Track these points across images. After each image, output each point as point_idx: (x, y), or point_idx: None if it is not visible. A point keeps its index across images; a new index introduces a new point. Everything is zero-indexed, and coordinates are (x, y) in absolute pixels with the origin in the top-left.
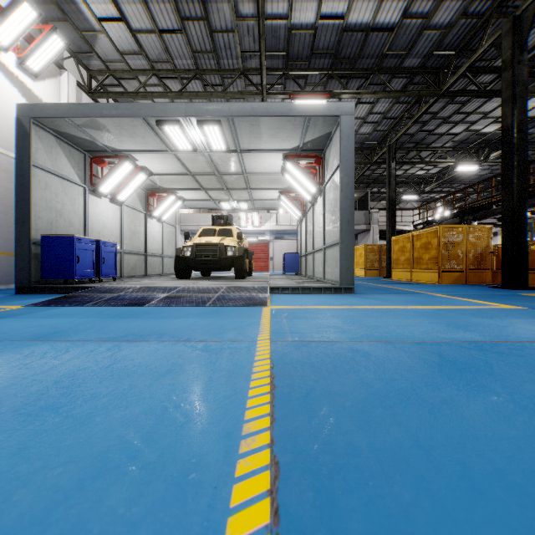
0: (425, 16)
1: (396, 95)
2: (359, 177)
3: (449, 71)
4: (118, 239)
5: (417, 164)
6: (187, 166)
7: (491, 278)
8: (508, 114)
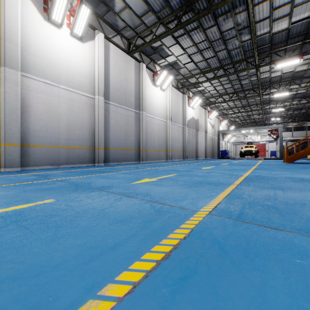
0: None
1: None
2: None
3: None
4: (224, 149)
5: None
6: (242, 133)
7: None
8: None
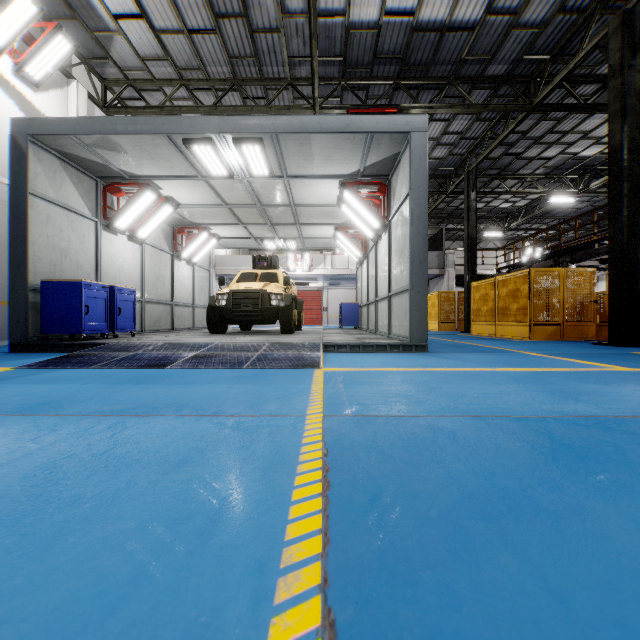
0: (513, 12)
1: (477, 110)
2: (431, 211)
3: (542, 80)
4: (138, 285)
5: (502, 194)
6: (222, 196)
7: (593, 333)
8: (616, 131)
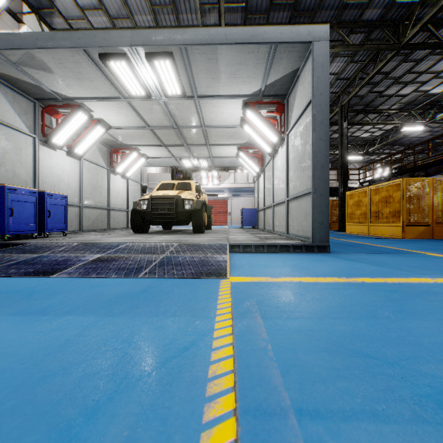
0: None
1: (355, 49)
2: None
3: (410, 22)
4: (76, 193)
5: (365, 125)
6: (144, 118)
7: None
8: None
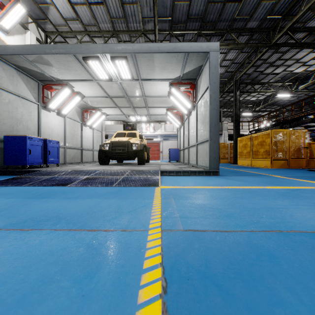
0: None
1: (242, 46)
2: None
3: (277, 30)
4: (62, 139)
5: (252, 93)
6: (107, 91)
7: (305, 164)
8: None
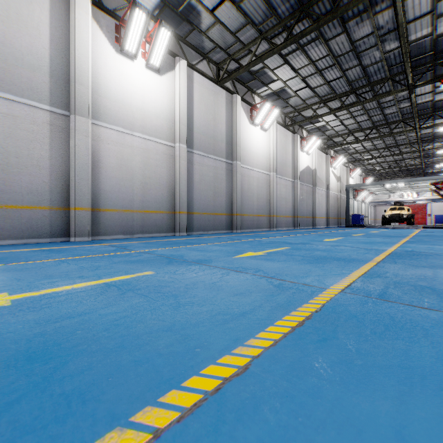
0: None
1: None
2: None
3: None
4: (357, 212)
5: None
6: (385, 188)
7: None
8: None
